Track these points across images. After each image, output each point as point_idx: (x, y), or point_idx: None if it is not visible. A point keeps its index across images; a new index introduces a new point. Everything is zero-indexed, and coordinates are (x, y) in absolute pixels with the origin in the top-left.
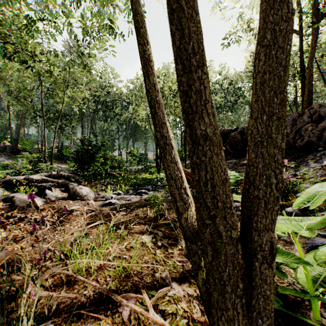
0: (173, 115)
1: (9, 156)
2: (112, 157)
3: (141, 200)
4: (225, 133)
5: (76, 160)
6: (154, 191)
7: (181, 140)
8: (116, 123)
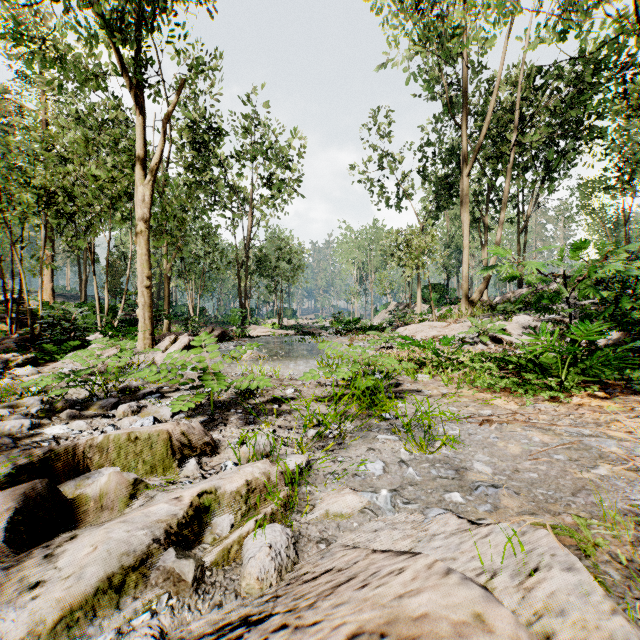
0: None
1: None
2: None
3: None
4: None
5: None
6: None
7: None
8: None
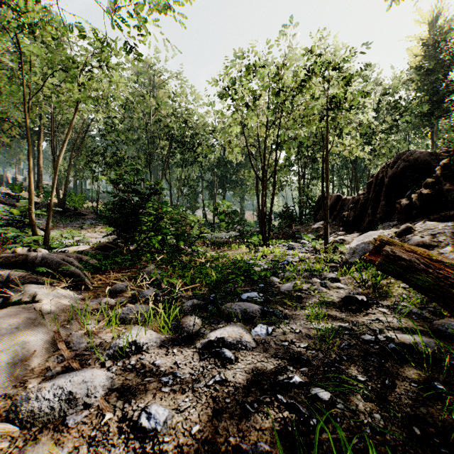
0: (301, 126)
1: (52, 218)
2: (172, 215)
3: (214, 449)
4: (415, 162)
5: (111, 222)
6: (267, 319)
7: (299, 190)
8: (198, 168)
